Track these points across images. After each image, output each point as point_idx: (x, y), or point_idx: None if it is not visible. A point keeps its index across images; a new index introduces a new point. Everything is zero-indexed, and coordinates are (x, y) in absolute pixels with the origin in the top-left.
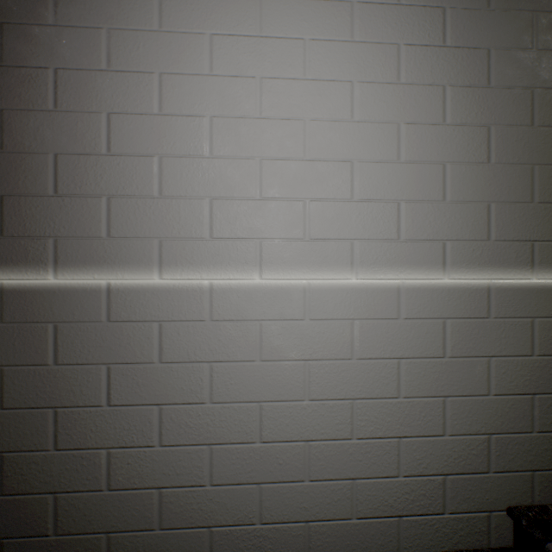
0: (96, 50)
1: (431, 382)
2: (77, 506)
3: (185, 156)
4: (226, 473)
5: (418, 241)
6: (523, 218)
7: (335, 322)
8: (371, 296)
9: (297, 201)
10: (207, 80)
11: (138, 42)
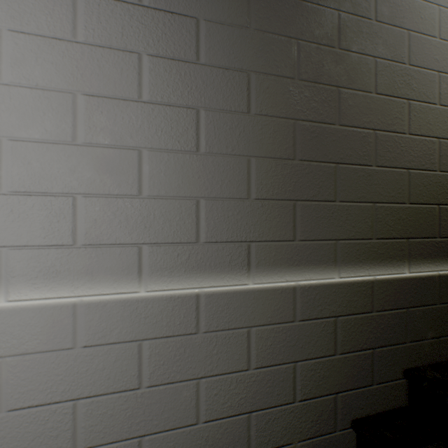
0: None
1: (123, 422)
2: None
3: None
4: None
5: (104, 245)
6: (239, 216)
7: None
8: (31, 322)
9: None
10: None
11: None
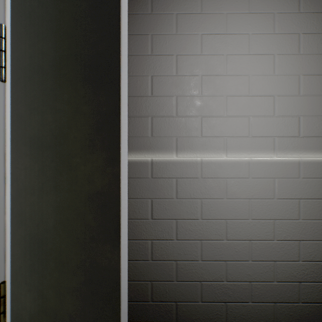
0: (145, 45)
1: (317, 212)
2: (137, 267)
3: (188, 96)
4: (209, 255)
5: (310, 137)
6: None
7: (265, 179)
8: (284, 166)
9: (245, 117)
10: (199, 57)
11: (166, 40)
